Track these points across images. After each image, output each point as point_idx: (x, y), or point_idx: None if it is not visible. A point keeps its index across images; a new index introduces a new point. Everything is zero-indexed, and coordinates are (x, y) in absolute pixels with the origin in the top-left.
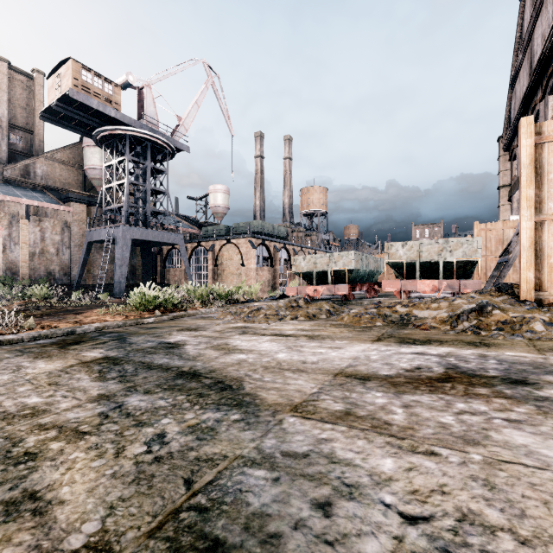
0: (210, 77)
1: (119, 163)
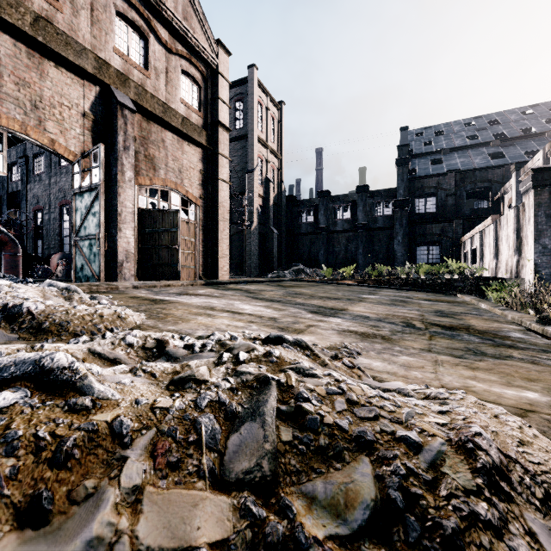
0: None
1: None
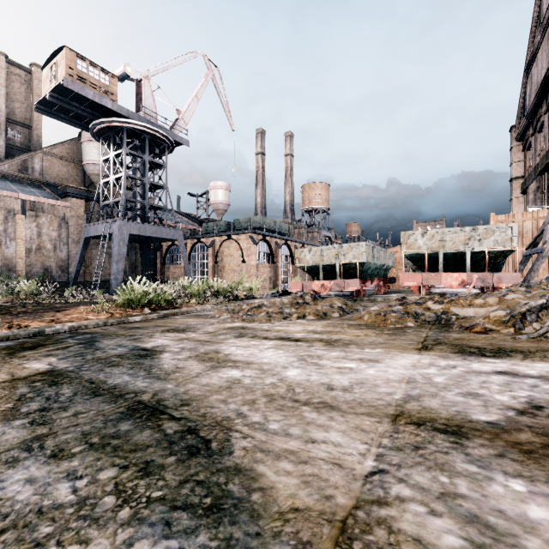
0: (210, 70)
1: (117, 157)
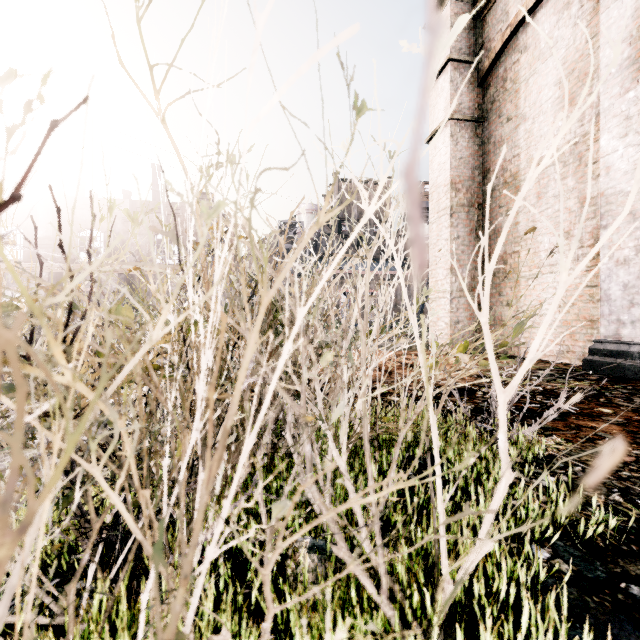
0: None
1: None
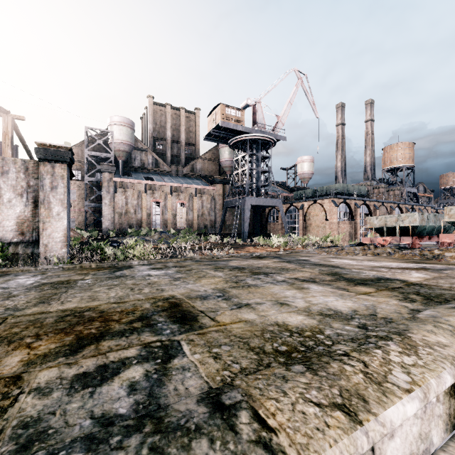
0: (299, 79)
1: (242, 157)
